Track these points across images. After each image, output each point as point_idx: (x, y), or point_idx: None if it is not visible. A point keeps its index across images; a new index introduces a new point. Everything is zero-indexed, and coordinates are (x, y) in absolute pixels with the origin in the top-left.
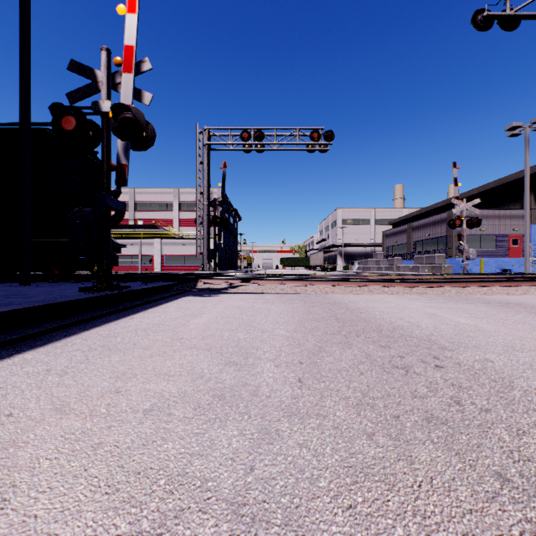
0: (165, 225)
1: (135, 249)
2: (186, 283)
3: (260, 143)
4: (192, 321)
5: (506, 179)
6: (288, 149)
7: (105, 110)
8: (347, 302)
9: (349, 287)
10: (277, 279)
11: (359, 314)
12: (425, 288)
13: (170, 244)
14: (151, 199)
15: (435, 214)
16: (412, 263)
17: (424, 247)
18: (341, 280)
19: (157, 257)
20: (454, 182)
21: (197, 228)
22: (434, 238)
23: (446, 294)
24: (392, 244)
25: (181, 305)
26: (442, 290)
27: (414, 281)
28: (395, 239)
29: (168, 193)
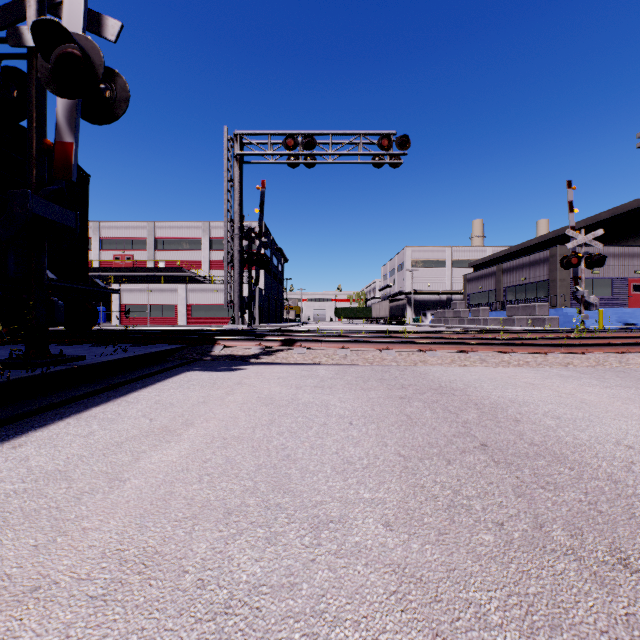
0: (192, 267)
1: (154, 296)
2: (199, 346)
3: (311, 153)
4: (147, 457)
5: (624, 208)
6: (348, 162)
7: (31, 44)
8: (464, 387)
9: (448, 353)
10: (336, 340)
11: (517, 427)
12: (565, 355)
13: (198, 290)
14: (175, 235)
15: (534, 253)
16: (503, 314)
17: (518, 294)
18: (433, 343)
19: (182, 307)
20: (569, 207)
21: (225, 267)
22: (531, 282)
23: (607, 366)
24: (475, 290)
25: (164, 394)
26: (594, 358)
27: (547, 344)
28: (480, 285)
29: (197, 228)
